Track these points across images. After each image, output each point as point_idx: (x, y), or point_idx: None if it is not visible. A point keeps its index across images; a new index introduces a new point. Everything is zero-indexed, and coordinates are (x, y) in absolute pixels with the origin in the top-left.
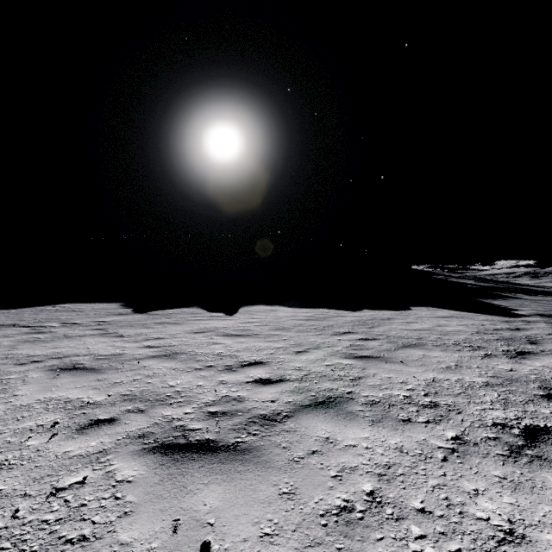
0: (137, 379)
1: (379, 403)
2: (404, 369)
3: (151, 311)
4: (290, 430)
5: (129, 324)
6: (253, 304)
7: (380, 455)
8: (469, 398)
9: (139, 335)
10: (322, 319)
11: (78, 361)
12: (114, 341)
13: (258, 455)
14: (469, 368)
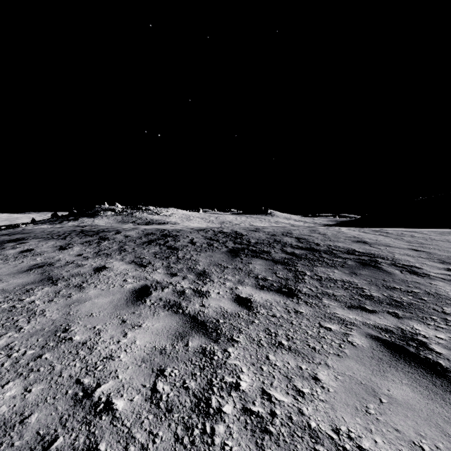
0: None
1: None
2: None
3: None
4: None
5: None
6: None
7: None
8: None
9: None
10: None
11: None
12: None
13: None
14: None
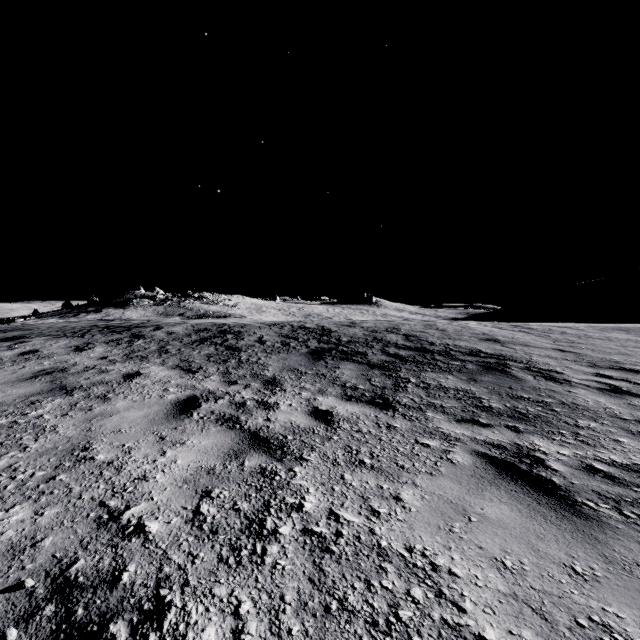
0: None
1: None
2: None
3: None
4: None
5: None
6: None
7: None
8: None
9: None
10: None
11: None
12: None
13: None
14: None
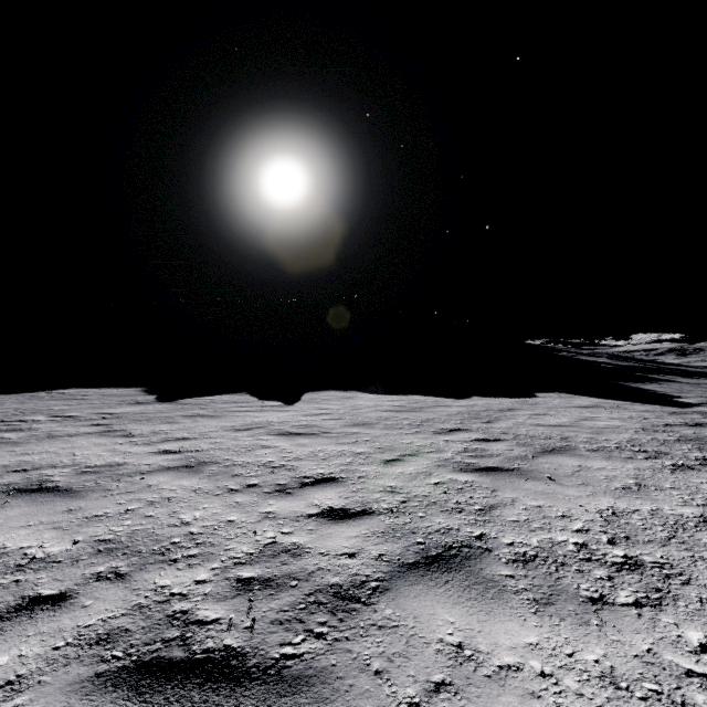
0: (131, 510)
1: (537, 559)
2: (557, 491)
3: (181, 399)
4: (386, 625)
5: (146, 418)
6: (321, 389)
7: (577, 698)
8: (690, 550)
9: (156, 433)
10: (417, 410)
11: (51, 477)
12: (116, 444)
13: (325, 697)
14: (661, 490)
